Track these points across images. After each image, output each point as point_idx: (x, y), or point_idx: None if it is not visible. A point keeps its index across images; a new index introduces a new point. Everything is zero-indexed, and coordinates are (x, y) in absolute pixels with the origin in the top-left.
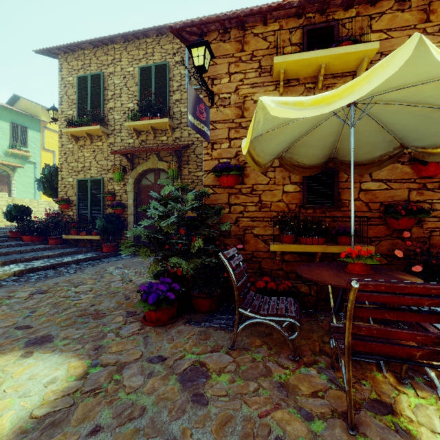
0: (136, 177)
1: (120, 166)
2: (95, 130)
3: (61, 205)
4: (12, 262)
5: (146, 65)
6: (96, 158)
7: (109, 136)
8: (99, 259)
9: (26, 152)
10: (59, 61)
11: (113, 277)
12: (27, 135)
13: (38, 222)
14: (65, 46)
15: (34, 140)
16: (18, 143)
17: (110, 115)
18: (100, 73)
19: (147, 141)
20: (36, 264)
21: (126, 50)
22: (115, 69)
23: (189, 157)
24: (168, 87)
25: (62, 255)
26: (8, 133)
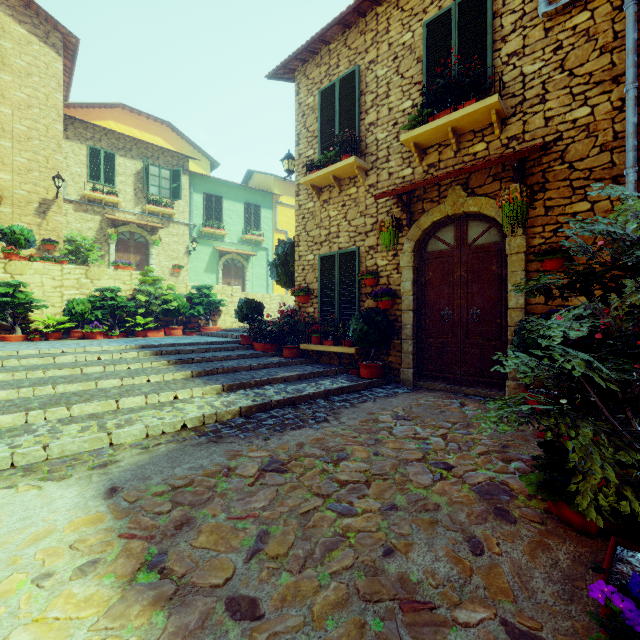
0: (417, 238)
1: (392, 219)
2: (346, 168)
3: (298, 297)
4: (240, 386)
5: (438, 13)
6: (347, 216)
7: (368, 173)
8: (357, 391)
9: (259, 237)
10: (295, 80)
11: (401, 445)
12: (260, 215)
13: (270, 323)
14: (304, 47)
15: (266, 221)
16: (252, 226)
17: (369, 136)
18: (353, 69)
19: (440, 163)
20: (268, 394)
21: (398, 6)
22: (379, 52)
23: (546, 174)
24: (489, 34)
25: (301, 378)
26: (242, 216)
